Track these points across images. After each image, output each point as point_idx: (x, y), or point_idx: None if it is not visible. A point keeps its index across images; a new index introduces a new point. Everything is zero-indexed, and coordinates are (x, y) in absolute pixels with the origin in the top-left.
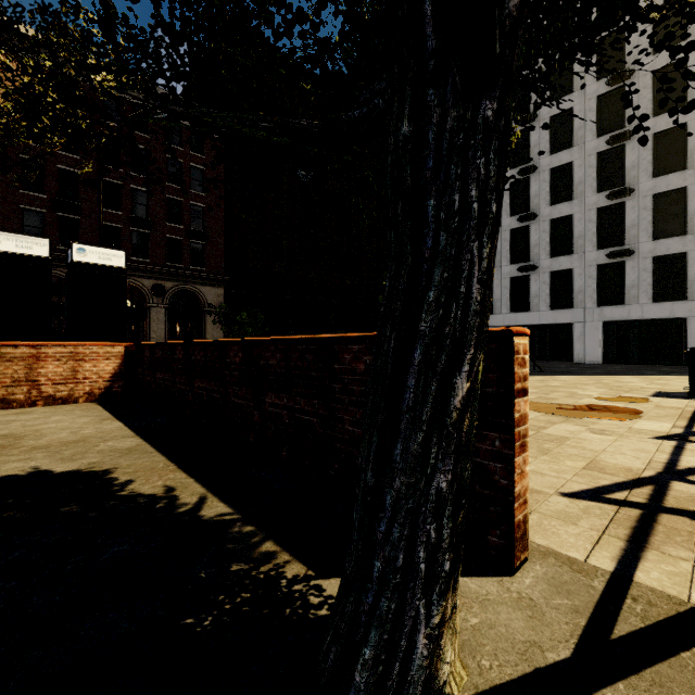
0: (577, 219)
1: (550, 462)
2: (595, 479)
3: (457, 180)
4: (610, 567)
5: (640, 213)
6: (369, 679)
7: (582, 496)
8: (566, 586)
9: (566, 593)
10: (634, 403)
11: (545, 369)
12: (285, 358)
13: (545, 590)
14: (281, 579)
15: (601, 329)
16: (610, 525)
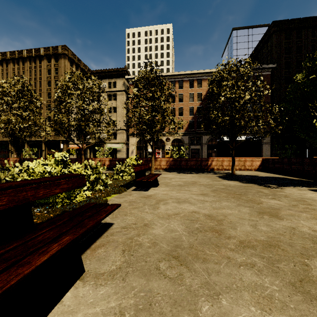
0: None
1: None
2: None
3: None
4: None
5: None
6: None
7: None
8: None
9: None
10: None
11: None
12: None
13: None
14: None
15: None
16: None
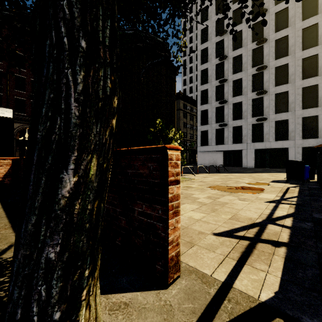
0: (244, 104)
1: (214, 216)
2: (233, 224)
3: (52, 19)
4: (223, 278)
5: (269, 102)
6: None
7: (223, 235)
8: (194, 294)
9: (192, 299)
10: (262, 185)
11: (229, 170)
12: None
13: (181, 297)
14: None
15: (253, 152)
16: (232, 251)
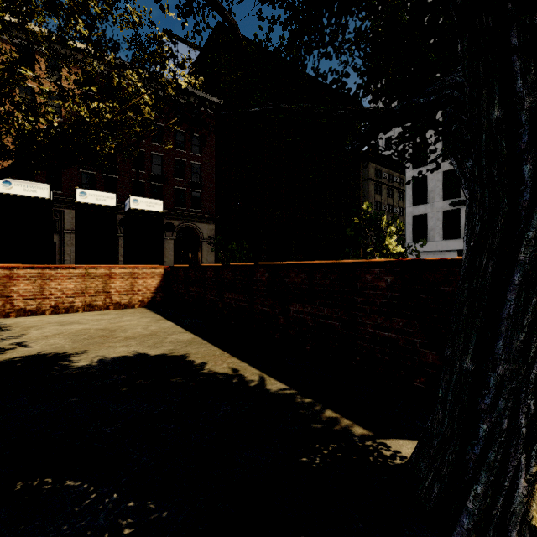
0: None
1: None
2: None
3: None
4: None
5: None
6: (480, 507)
7: None
8: None
9: None
10: None
11: None
12: (308, 278)
13: None
14: (353, 436)
15: None
16: None
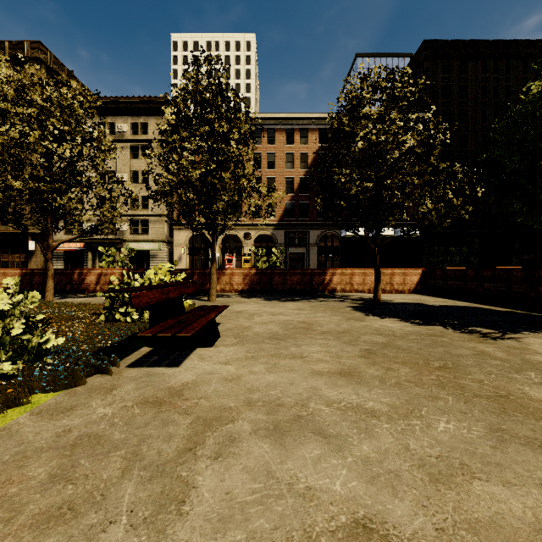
0: None
1: None
2: None
3: None
4: None
5: None
6: None
7: None
8: None
9: None
10: None
11: None
12: None
13: None
14: None
15: None
16: None
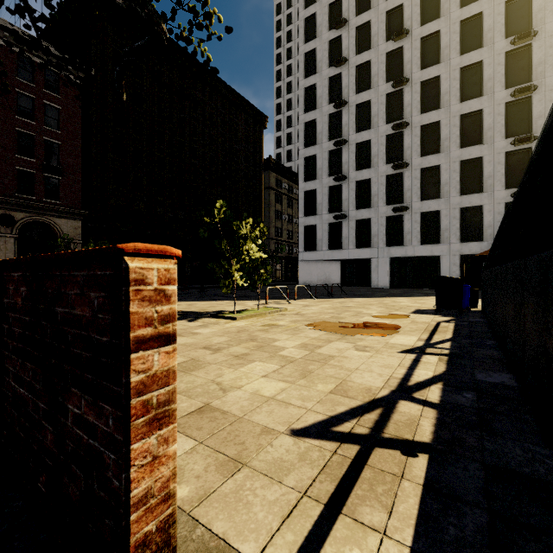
0: (373, 182)
1: (303, 386)
2: (334, 405)
3: None
4: None
5: (412, 181)
6: None
7: (310, 433)
8: None
9: None
10: (398, 319)
11: (349, 293)
12: None
13: None
14: None
15: (388, 263)
16: (319, 476)
